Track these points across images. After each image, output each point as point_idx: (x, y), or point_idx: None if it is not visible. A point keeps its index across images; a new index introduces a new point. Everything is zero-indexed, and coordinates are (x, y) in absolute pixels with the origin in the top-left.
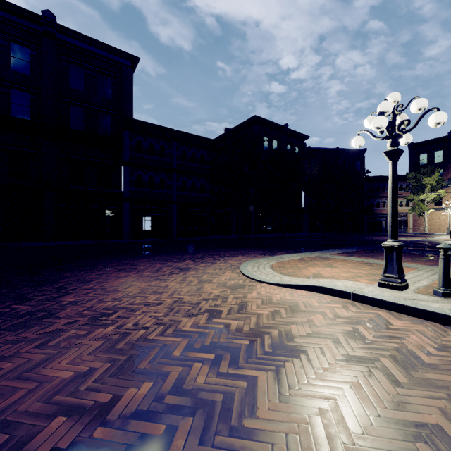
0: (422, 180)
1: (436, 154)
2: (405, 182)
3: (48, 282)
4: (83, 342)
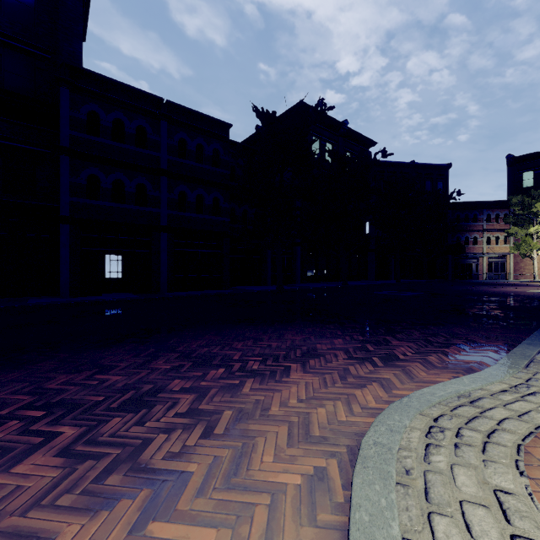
0: (531, 207)
1: None
2: (503, 210)
3: None
4: None
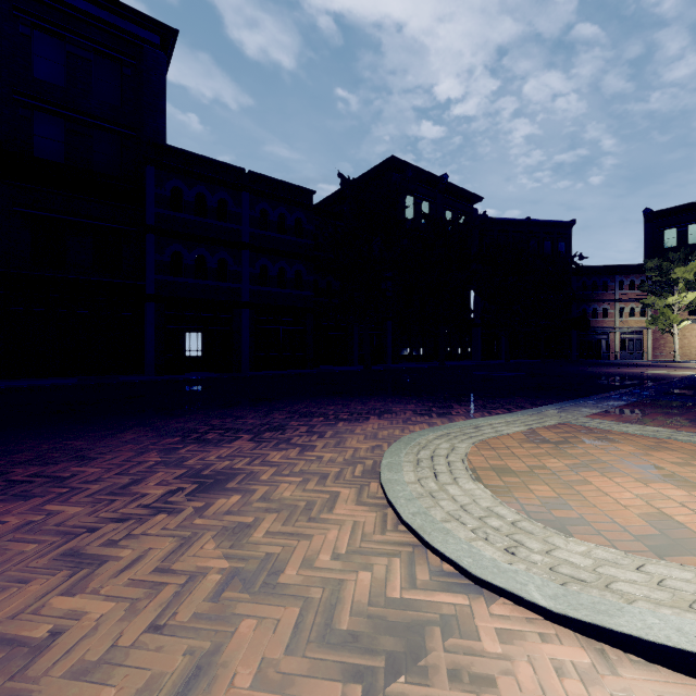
0: (670, 272)
1: (692, 230)
2: (639, 275)
3: None
4: None
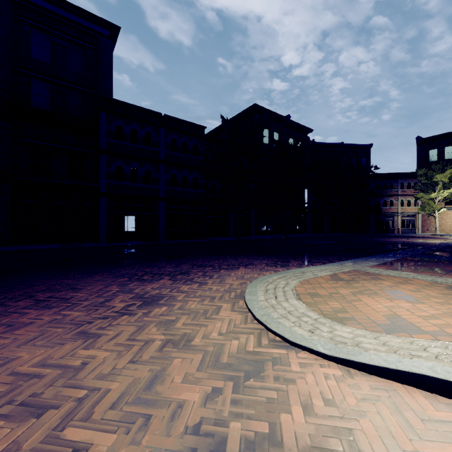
0: (433, 177)
1: (447, 150)
2: (413, 179)
3: None
4: None
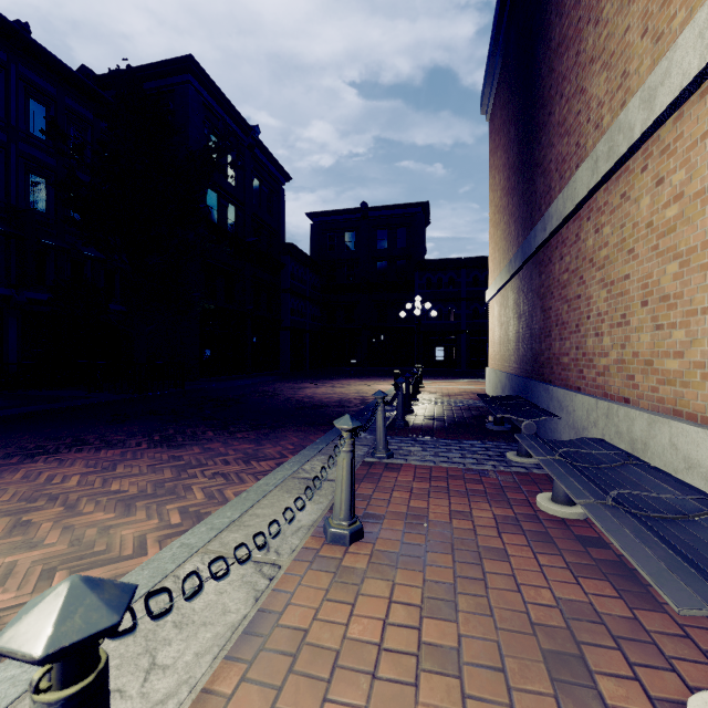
0: None
1: None
2: None
3: (329, 379)
4: (315, 384)
